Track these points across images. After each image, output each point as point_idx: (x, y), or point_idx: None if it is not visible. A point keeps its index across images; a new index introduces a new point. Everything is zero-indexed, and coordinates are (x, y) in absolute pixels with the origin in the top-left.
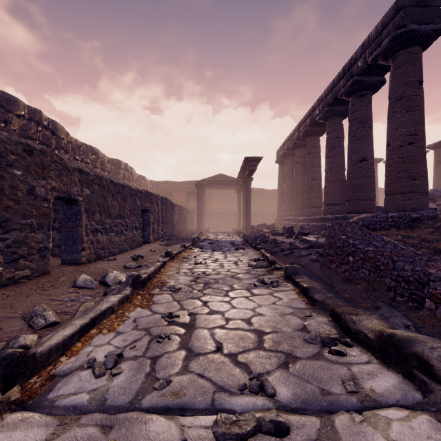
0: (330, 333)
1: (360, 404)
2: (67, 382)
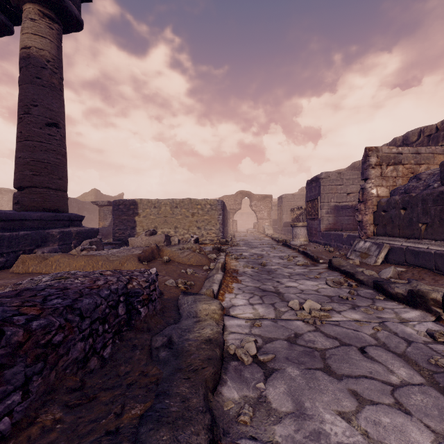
0: (243, 354)
1: (258, 319)
2: (439, 327)
